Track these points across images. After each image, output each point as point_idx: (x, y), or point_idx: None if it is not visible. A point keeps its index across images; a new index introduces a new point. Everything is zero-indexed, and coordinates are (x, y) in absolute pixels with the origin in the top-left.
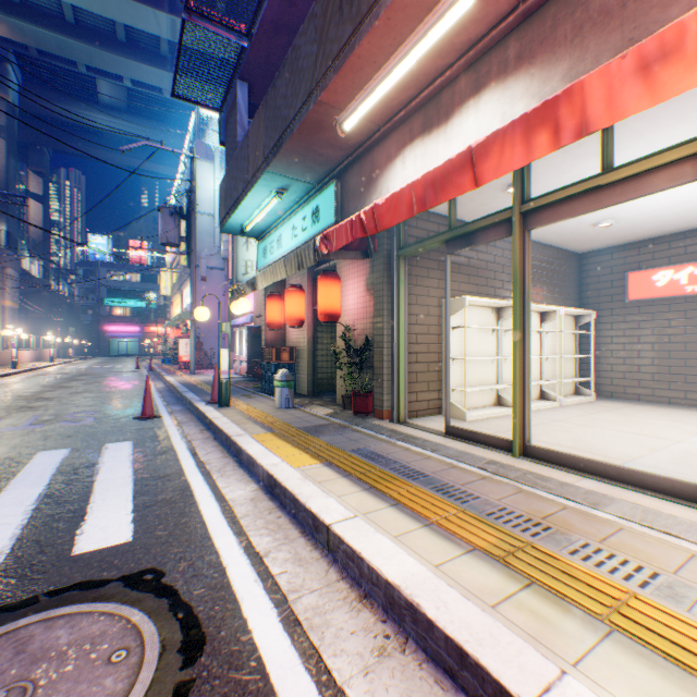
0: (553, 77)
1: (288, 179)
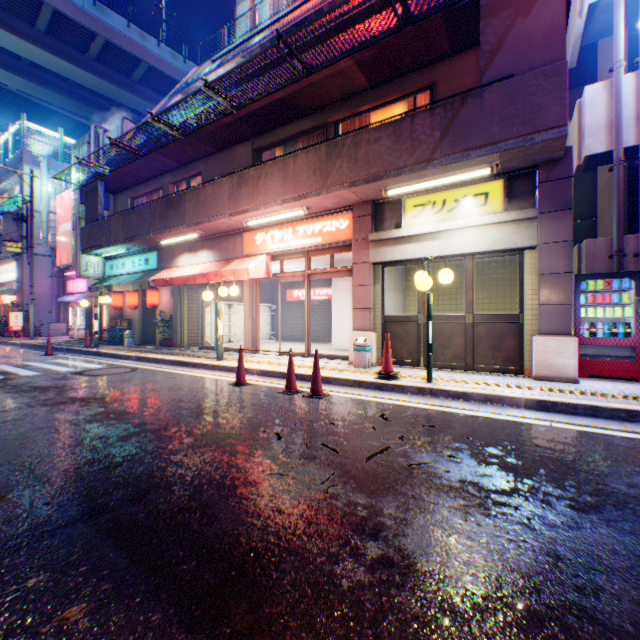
0: (217, 256)
1: (134, 246)
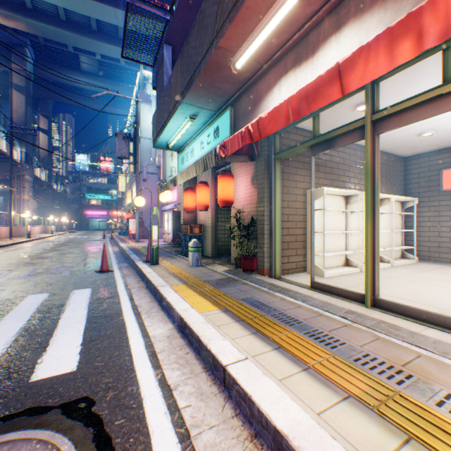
0: (404, 7)
1: (197, 107)
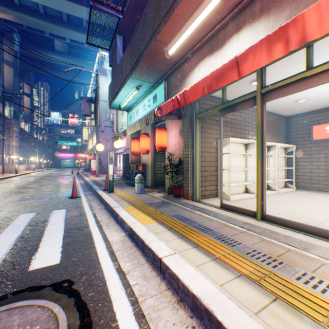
0: (281, 19)
1: (141, 81)
